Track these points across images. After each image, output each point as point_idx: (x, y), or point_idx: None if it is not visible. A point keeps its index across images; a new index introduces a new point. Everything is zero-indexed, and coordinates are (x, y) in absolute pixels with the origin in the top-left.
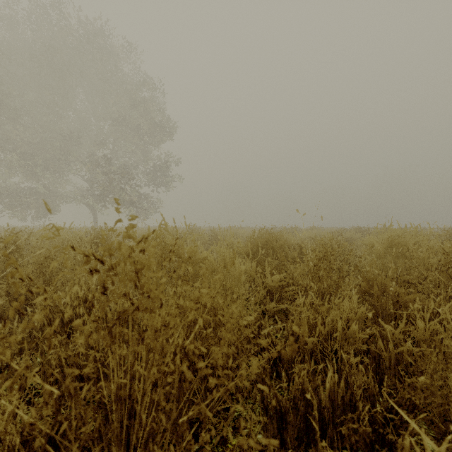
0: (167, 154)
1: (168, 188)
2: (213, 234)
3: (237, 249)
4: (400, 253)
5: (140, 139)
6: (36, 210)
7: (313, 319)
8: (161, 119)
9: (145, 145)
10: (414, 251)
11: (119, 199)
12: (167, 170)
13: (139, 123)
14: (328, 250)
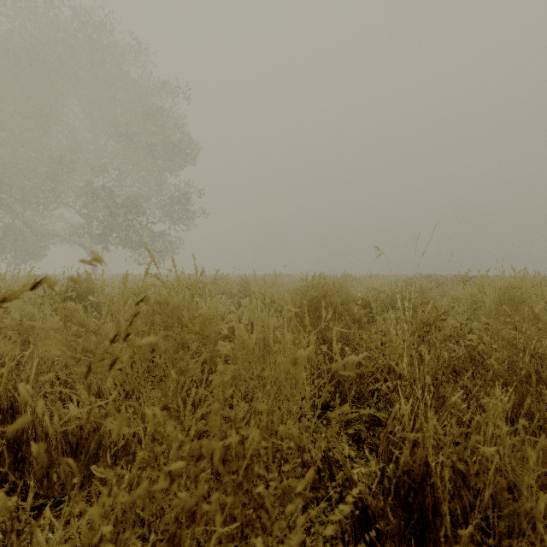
0: (186, 183)
1: (188, 226)
2: (245, 283)
3: (278, 305)
4: (531, 314)
5: (153, 163)
6: (14, 253)
7: (449, 463)
8: (179, 139)
9: (158, 171)
10: (541, 309)
11: (125, 239)
12: (187, 203)
13: (151, 143)
14: (438, 312)
